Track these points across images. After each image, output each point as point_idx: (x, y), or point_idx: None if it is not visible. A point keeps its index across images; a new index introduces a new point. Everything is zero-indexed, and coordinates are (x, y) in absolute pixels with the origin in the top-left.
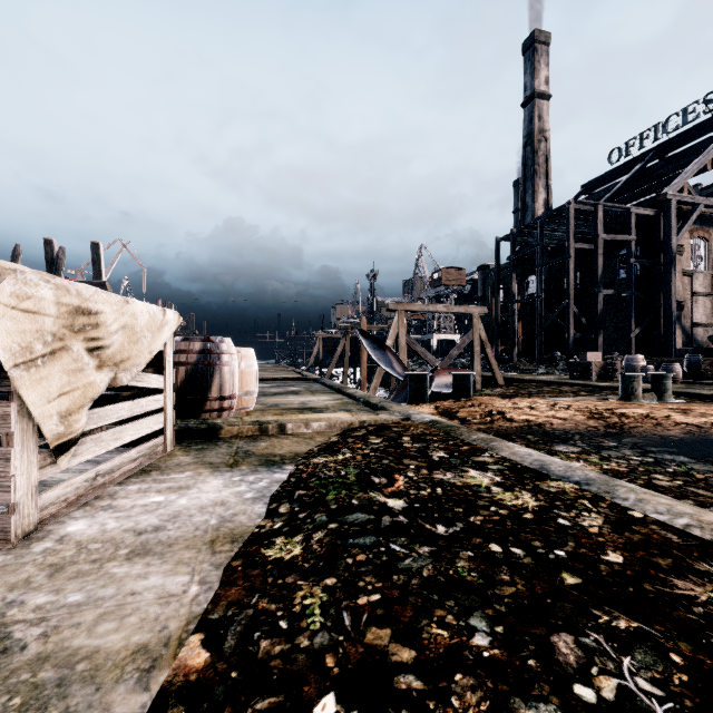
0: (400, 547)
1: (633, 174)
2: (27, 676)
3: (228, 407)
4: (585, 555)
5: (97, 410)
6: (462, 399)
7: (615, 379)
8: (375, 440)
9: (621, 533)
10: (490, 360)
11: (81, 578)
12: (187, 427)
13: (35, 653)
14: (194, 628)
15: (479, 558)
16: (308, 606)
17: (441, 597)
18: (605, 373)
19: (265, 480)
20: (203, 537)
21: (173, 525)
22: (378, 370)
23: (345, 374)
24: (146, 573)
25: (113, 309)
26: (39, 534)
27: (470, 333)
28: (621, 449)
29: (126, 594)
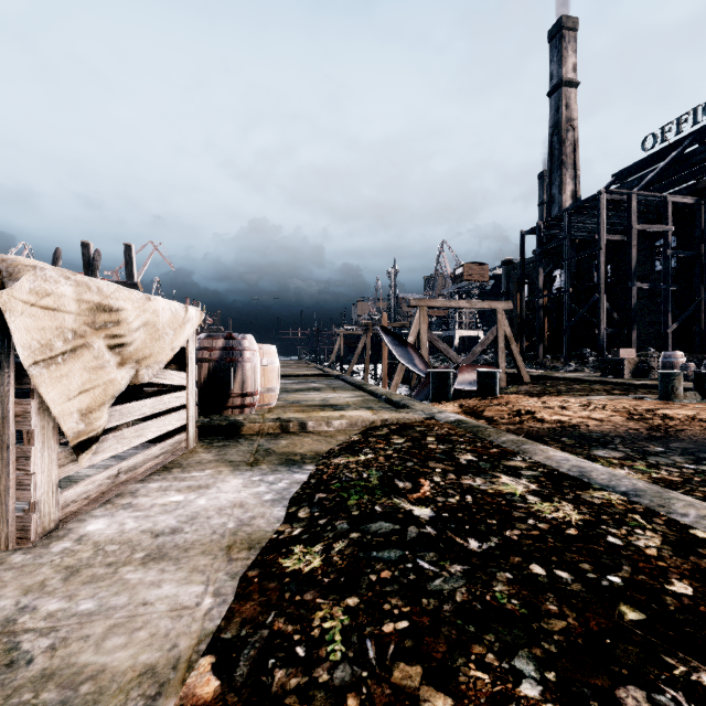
0: (429, 564)
1: (669, 161)
2: (29, 696)
3: (250, 403)
4: (645, 583)
5: (119, 407)
6: (488, 397)
7: (651, 377)
8: (398, 440)
9: (685, 556)
10: (515, 357)
11: (95, 584)
12: (210, 423)
13: (40, 668)
14: (205, 649)
15: (519, 582)
16: (327, 630)
17: (479, 629)
18: (640, 371)
19: (285, 481)
20: (220, 542)
21: (190, 527)
22: (399, 367)
23: (366, 371)
24: (160, 580)
25: (134, 306)
26: (60, 532)
27: (494, 329)
28: (669, 455)
29: (138, 604)
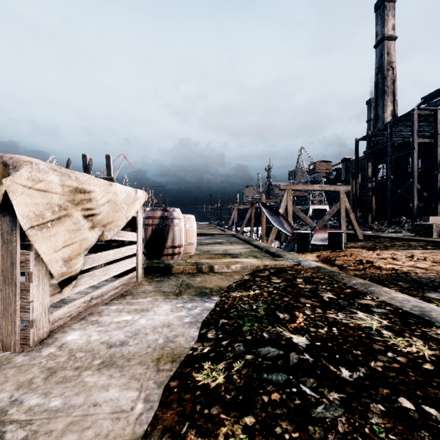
0: (310, 390)
1: None
2: None
3: (178, 252)
4: None
5: (91, 256)
6: (336, 250)
7: None
8: (276, 280)
9: None
10: (353, 222)
11: (64, 384)
12: (152, 265)
13: None
14: None
15: (392, 415)
16: None
17: None
18: None
19: (199, 308)
20: (152, 354)
21: (133, 341)
22: (273, 229)
23: (251, 231)
24: (108, 384)
25: (101, 189)
26: (49, 340)
27: (338, 204)
28: None
29: (90, 404)
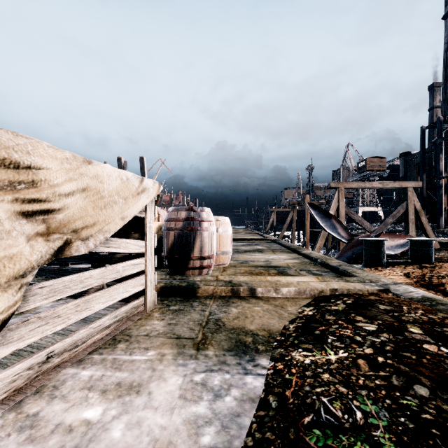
0: None
1: None
2: None
3: (207, 265)
4: None
5: (49, 283)
6: (425, 265)
7: None
8: (367, 325)
9: None
10: (425, 226)
11: None
12: (171, 284)
13: None
14: None
15: None
16: None
17: None
18: None
19: (234, 391)
20: None
21: None
22: (321, 234)
23: (293, 236)
24: None
25: (63, 167)
26: None
27: (404, 204)
28: None
29: None
